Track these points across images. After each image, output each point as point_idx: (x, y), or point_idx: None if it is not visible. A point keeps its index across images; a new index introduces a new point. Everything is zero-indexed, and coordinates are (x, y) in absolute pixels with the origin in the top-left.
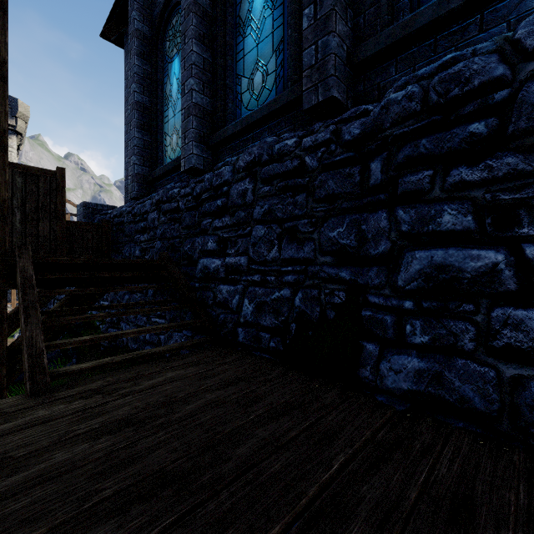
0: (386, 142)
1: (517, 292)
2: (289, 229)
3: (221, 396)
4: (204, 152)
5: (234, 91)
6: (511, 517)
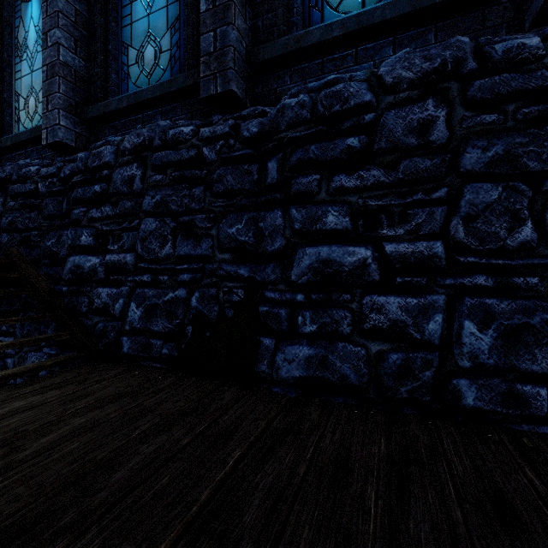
0: (282, 144)
1: (380, 282)
2: (185, 223)
3: (95, 418)
4: (77, 126)
5: (119, 60)
6: (376, 466)
